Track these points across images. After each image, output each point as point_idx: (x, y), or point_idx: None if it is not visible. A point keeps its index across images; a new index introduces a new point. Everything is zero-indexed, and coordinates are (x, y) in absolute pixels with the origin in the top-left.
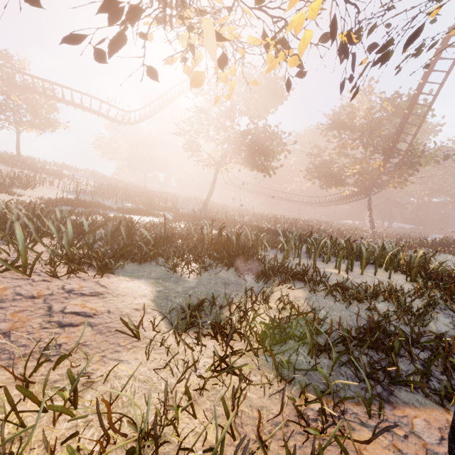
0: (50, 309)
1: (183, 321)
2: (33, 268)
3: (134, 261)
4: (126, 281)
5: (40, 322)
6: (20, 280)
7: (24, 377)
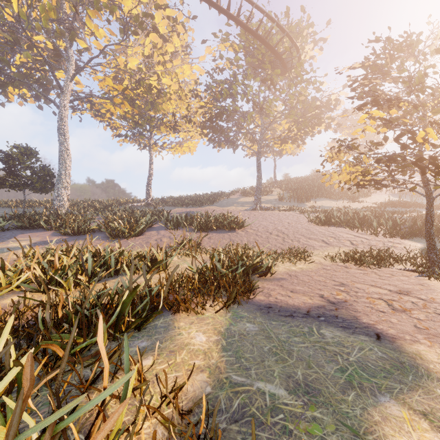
0: (384, 244)
1: (422, 250)
2: (378, 234)
3: (420, 238)
4: (411, 243)
5: (382, 246)
6: (375, 237)
7: (380, 248)
